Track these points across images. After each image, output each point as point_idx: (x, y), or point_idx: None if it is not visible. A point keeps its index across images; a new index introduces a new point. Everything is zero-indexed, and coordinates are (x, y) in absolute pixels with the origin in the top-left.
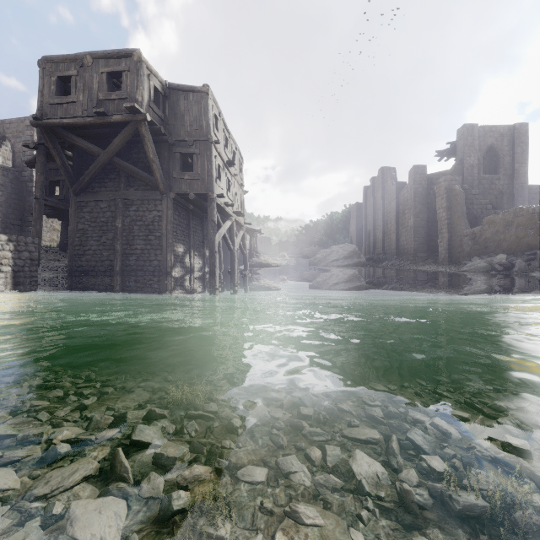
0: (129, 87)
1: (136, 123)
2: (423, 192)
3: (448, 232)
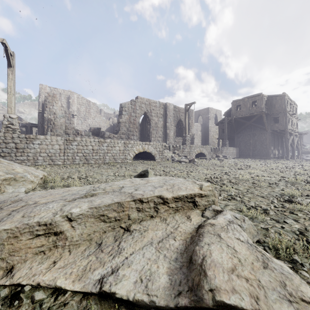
0: (259, 104)
1: (261, 114)
2: None
3: None
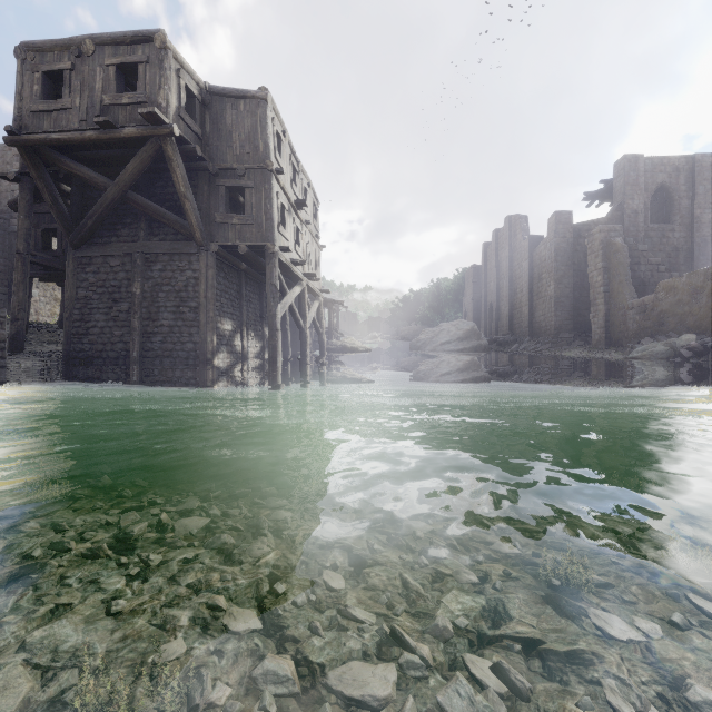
0: (148, 86)
1: (158, 140)
2: (568, 249)
3: (605, 303)
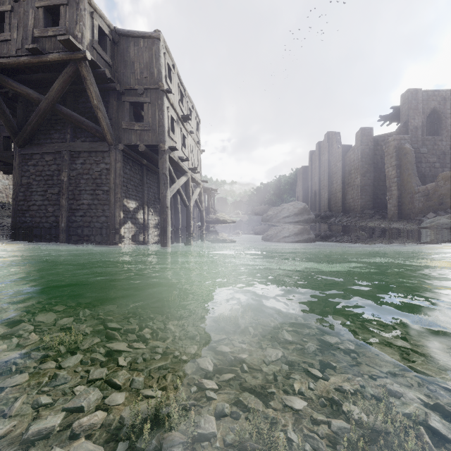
0: (68, 22)
1: (75, 63)
2: (370, 153)
3: (398, 189)
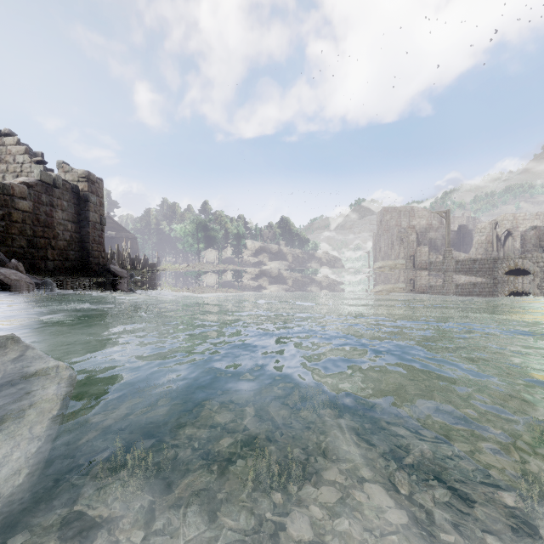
0: None
1: None
2: None
3: None
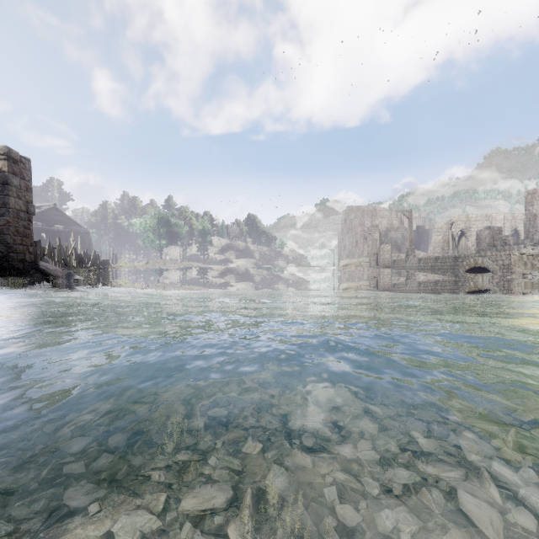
0: None
1: None
2: None
3: None
